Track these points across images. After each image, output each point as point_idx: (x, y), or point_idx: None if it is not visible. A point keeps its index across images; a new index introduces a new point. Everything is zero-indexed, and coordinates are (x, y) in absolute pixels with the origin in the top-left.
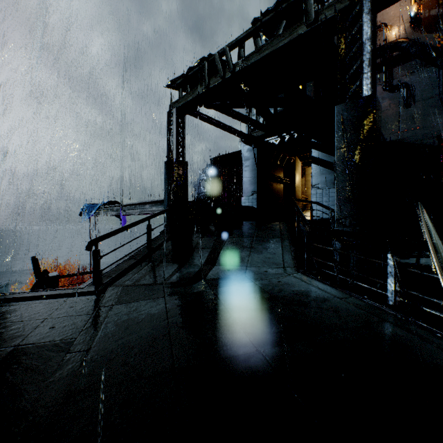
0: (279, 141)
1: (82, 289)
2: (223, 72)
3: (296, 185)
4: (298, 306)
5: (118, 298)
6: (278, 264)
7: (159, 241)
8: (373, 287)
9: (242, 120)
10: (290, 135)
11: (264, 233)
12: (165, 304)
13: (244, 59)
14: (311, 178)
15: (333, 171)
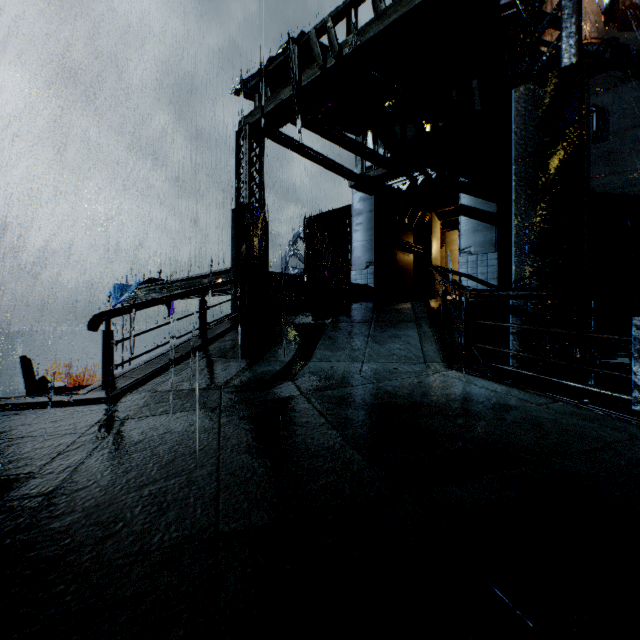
0: (408, 186)
1: (81, 396)
2: (322, 58)
3: (433, 255)
4: (463, 417)
5: (138, 409)
6: (415, 357)
7: (220, 329)
8: (592, 387)
9: (352, 150)
10: (425, 175)
11: (388, 316)
12: (219, 416)
13: (357, 33)
14: (459, 238)
15: (494, 226)
